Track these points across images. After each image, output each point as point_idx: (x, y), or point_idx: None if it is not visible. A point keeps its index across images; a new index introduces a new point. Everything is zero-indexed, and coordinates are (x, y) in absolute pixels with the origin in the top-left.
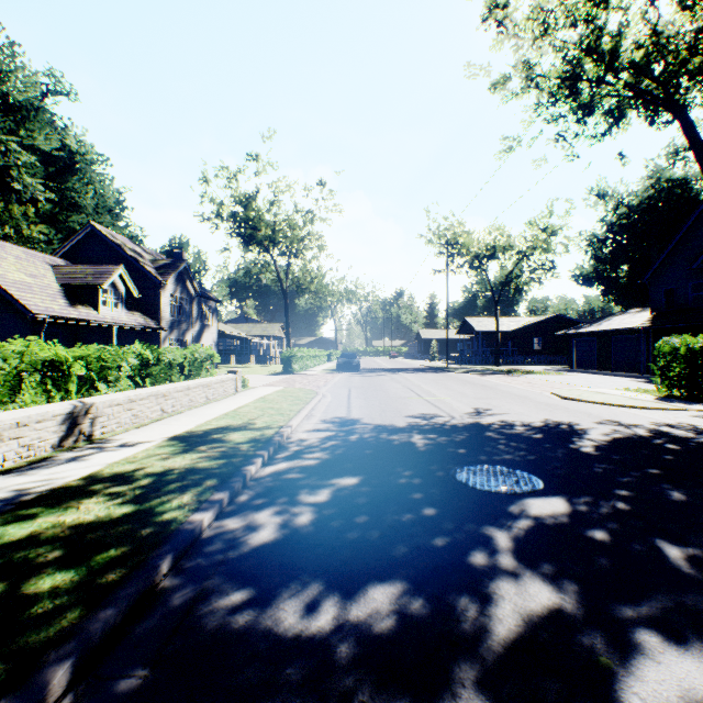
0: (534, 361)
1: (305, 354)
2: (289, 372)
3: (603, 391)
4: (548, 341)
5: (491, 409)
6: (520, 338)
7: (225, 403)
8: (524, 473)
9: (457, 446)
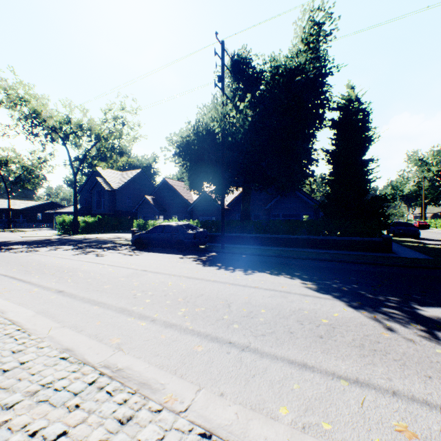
0: (36, 226)
1: None
2: None
3: (42, 234)
4: (47, 215)
5: None
6: (28, 213)
7: None
8: None
9: None
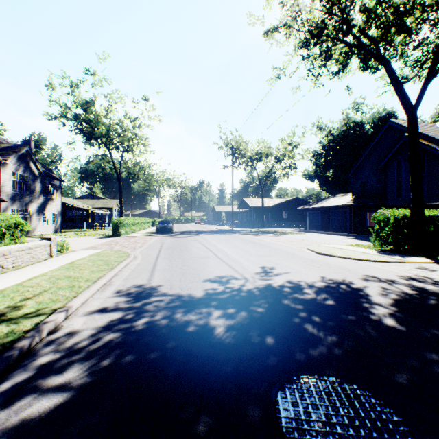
0: (284, 225)
1: (132, 221)
2: (117, 235)
3: (340, 247)
4: (291, 213)
5: (274, 267)
6: (275, 211)
7: (21, 273)
8: (369, 395)
9: (262, 329)
